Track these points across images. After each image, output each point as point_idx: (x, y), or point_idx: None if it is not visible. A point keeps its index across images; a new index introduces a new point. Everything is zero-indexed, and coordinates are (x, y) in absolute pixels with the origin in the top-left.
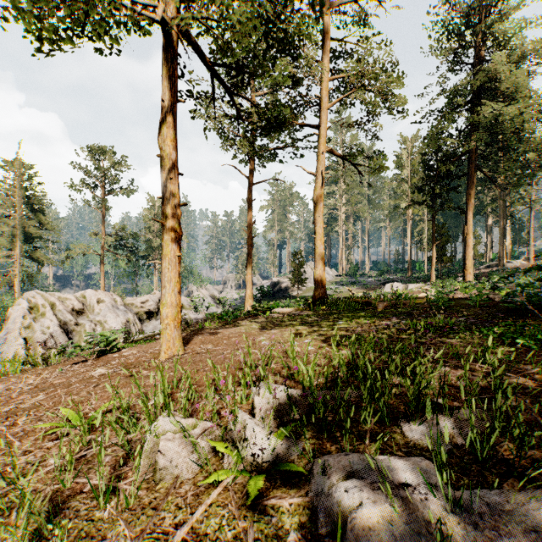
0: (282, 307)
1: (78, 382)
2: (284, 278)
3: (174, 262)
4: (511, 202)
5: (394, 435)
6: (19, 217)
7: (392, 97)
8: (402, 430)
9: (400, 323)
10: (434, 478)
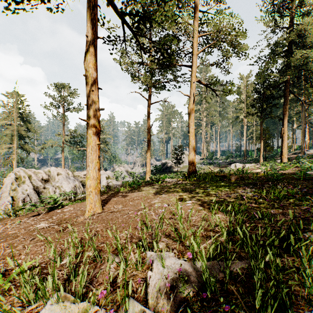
0: (168, 178)
1: (23, 234)
2: (169, 160)
3: (95, 149)
4: (309, 114)
5: None
6: (16, 125)
7: (238, 46)
8: None
9: (251, 191)
10: None
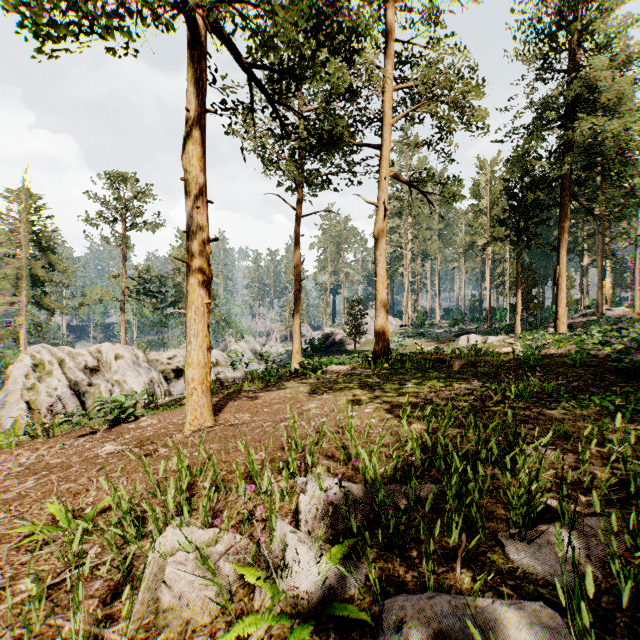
0: (336, 365)
1: (79, 463)
2: (338, 328)
3: (201, 312)
4: (612, 238)
5: (493, 557)
6: (26, 256)
7: (470, 110)
8: (505, 550)
9: (483, 388)
10: (564, 639)
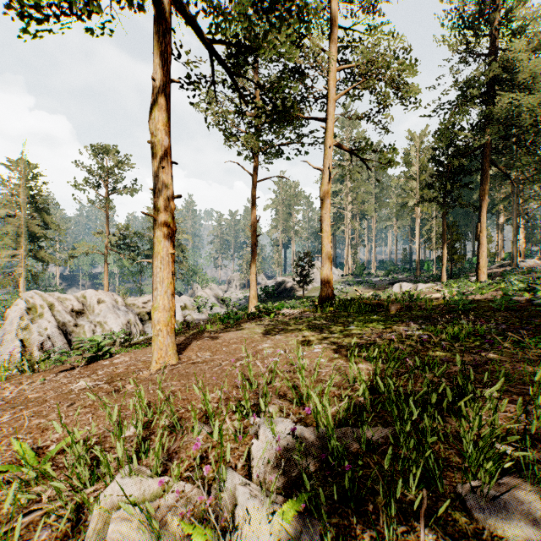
0: (287, 309)
1: (54, 398)
2: (289, 277)
3: (166, 261)
4: (525, 199)
5: (455, 514)
6: (24, 216)
7: (404, 87)
8: (467, 506)
9: (419, 329)
10: None
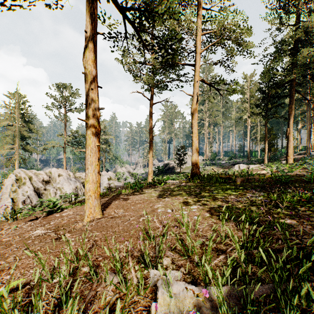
0: (171, 180)
1: (17, 242)
2: (171, 161)
3: (94, 150)
4: None
5: None
6: (18, 125)
7: (243, 43)
8: None
9: (260, 195)
10: None
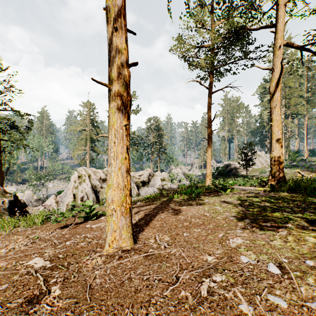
0: (239, 185)
1: None
2: (233, 161)
3: (120, 134)
4: None
5: None
6: (88, 130)
7: None
8: None
9: None
10: None
